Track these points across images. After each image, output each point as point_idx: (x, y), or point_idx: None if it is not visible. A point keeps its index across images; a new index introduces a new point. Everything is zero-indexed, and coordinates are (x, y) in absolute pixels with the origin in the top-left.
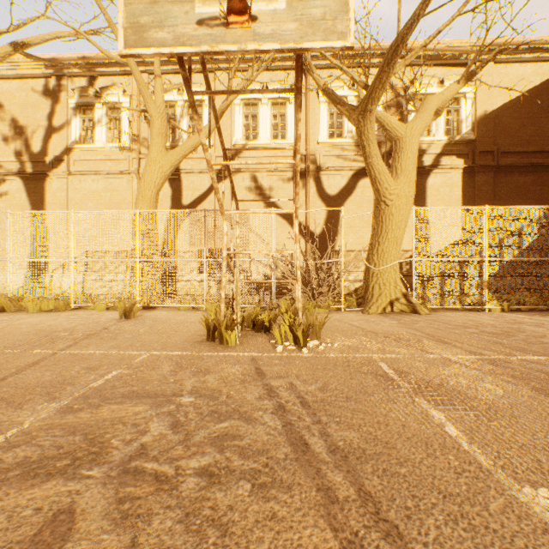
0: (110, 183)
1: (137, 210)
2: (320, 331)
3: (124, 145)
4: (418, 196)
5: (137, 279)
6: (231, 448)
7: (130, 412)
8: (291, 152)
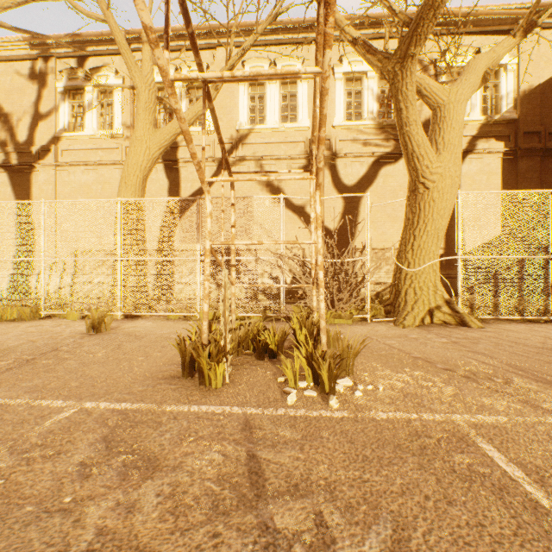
0: (101, 174)
1: (118, 199)
2: (352, 362)
3: (117, 132)
4: None
5: (118, 281)
6: None
7: None
8: (302, 137)
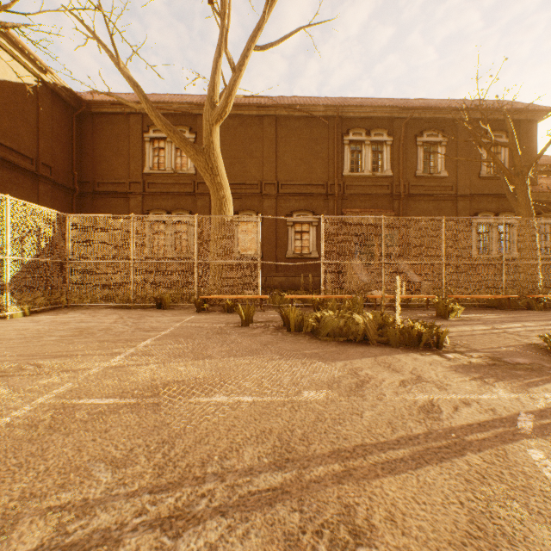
0: None
1: None
2: None
3: None
4: None
5: None
6: None
7: None
8: None
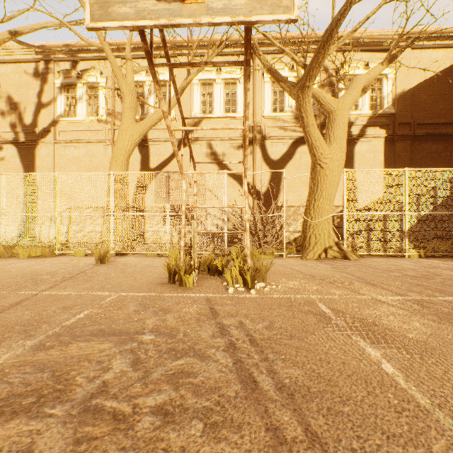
0: (89, 150)
1: (111, 172)
2: (266, 275)
3: (101, 118)
4: (347, 161)
5: (111, 230)
6: (185, 385)
7: (96, 349)
8: (240, 124)
